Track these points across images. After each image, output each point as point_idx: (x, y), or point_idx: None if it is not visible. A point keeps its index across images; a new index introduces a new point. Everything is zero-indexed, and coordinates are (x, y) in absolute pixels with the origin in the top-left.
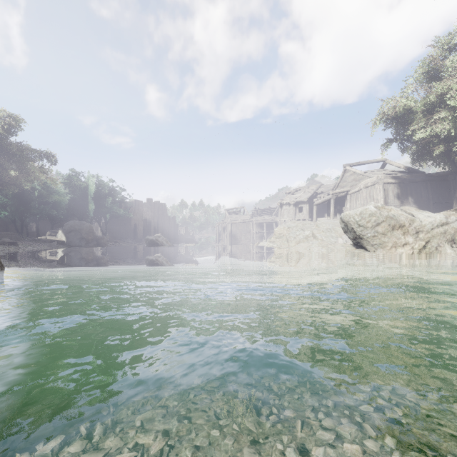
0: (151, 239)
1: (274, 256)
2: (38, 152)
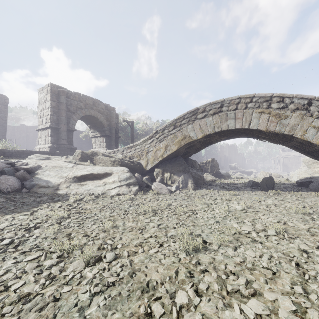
0: (232, 166)
1: None
2: None
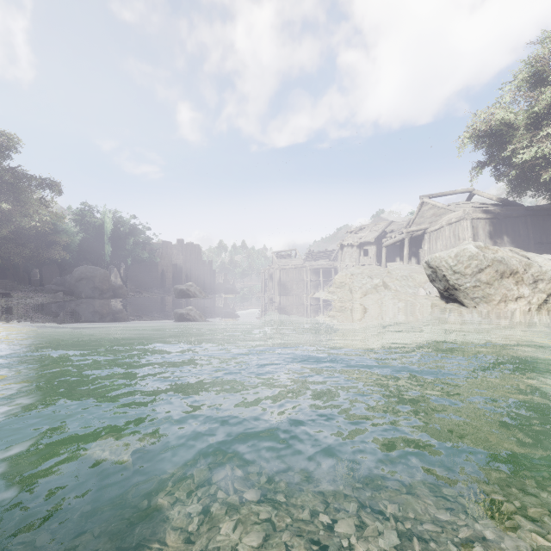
0: (181, 289)
1: (334, 311)
2: (37, 180)
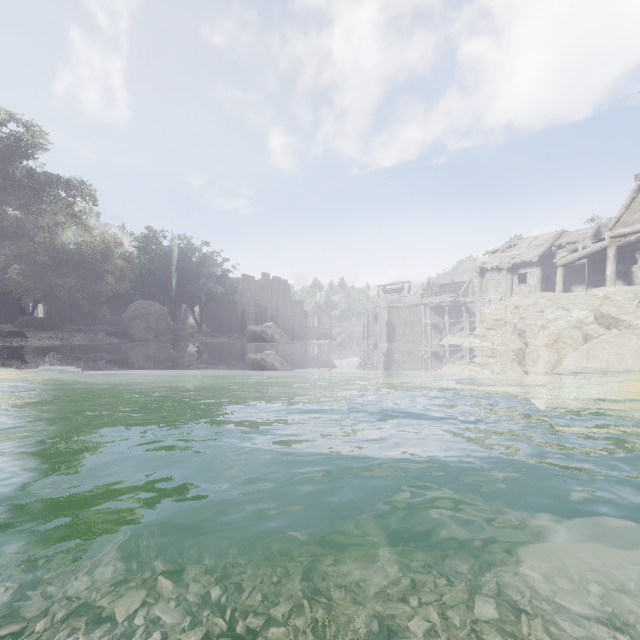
0: (254, 330)
1: (490, 367)
2: (59, 179)
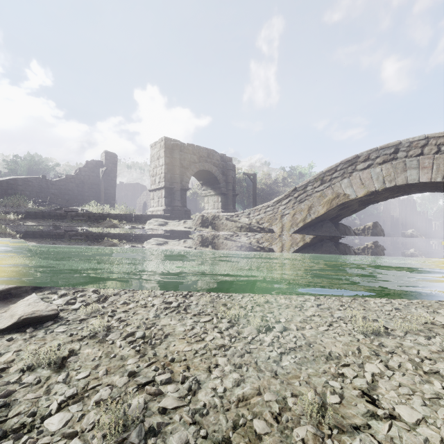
0: (407, 233)
1: None
2: None
